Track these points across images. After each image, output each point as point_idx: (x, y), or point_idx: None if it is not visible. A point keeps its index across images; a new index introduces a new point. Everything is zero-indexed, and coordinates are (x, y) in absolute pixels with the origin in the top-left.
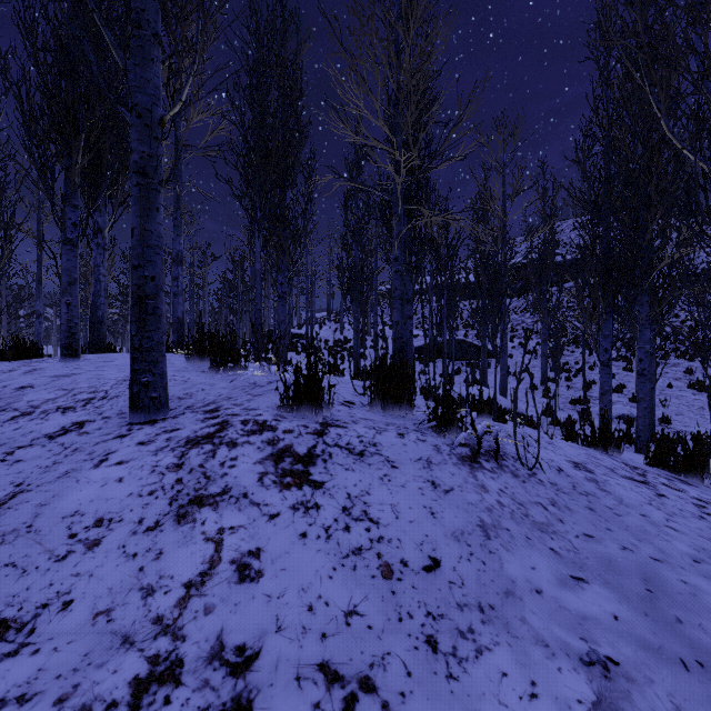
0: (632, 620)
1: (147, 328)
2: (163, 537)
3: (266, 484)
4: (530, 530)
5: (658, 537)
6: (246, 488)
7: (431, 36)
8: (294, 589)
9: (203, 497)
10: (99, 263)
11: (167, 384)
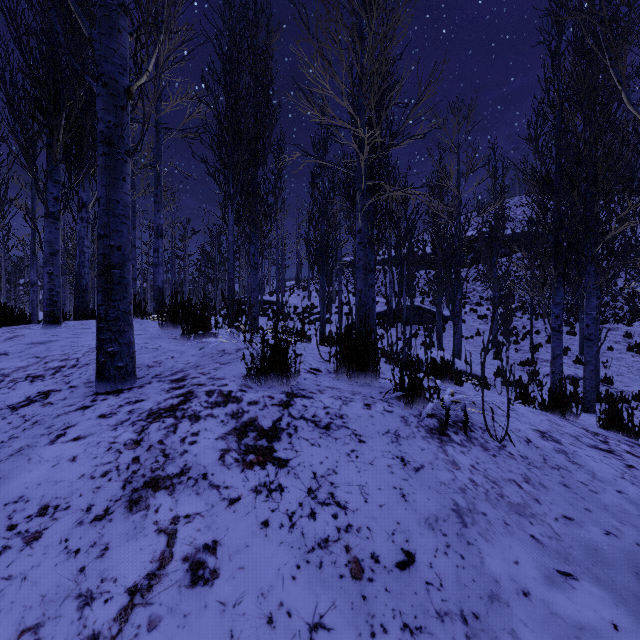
0: (634, 630)
1: (113, 297)
2: (111, 528)
3: (227, 463)
4: (507, 514)
5: (639, 518)
6: (206, 467)
7: (393, 20)
8: (253, 594)
9: (160, 478)
10: (83, 236)
11: (134, 354)
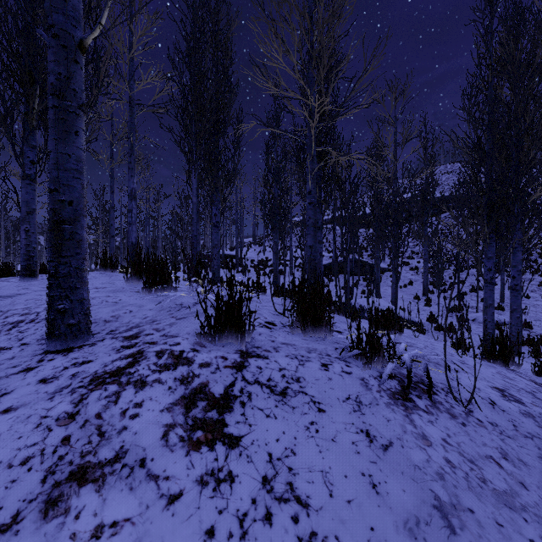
0: None
1: (63, 253)
2: None
3: (170, 443)
4: (496, 508)
5: None
6: (145, 450)
7: None
8: None
9: (89, 467)
10: None
11: (87, 310)
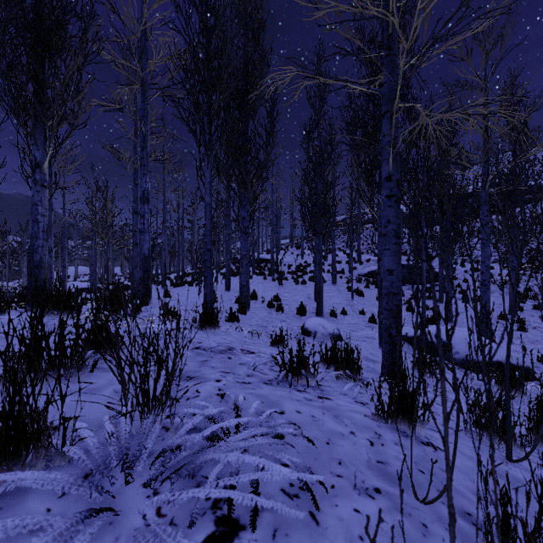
0: None
1: None
2: None
3: None
4: None
5: None
6: None
7: None
8: None
9: None
10: (37, 202)
11: None
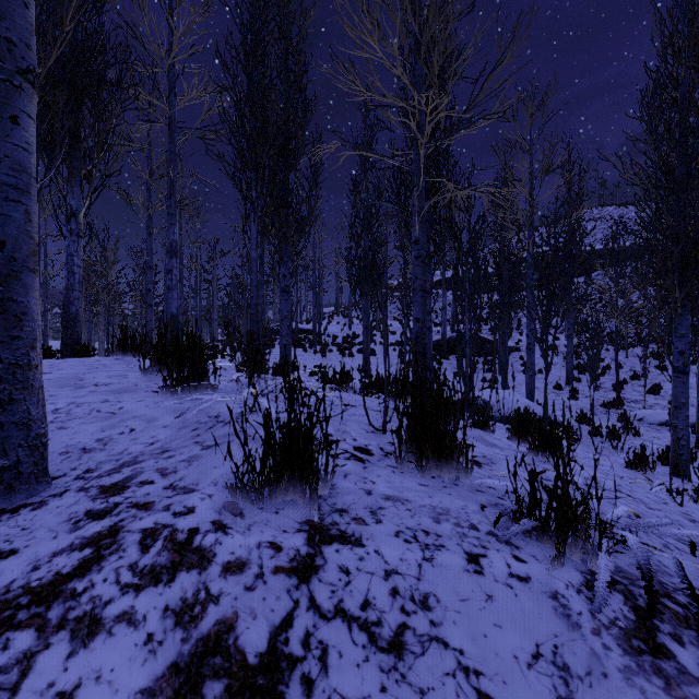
0: None
1: None
2: None
3: None
4: None
5: None
6: None
7: None
8: None
9: None
10: (72, 252)
11: (39, 437)
